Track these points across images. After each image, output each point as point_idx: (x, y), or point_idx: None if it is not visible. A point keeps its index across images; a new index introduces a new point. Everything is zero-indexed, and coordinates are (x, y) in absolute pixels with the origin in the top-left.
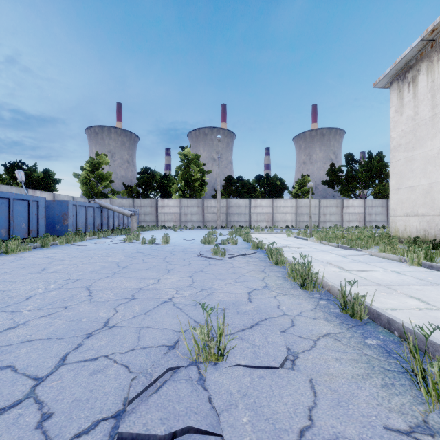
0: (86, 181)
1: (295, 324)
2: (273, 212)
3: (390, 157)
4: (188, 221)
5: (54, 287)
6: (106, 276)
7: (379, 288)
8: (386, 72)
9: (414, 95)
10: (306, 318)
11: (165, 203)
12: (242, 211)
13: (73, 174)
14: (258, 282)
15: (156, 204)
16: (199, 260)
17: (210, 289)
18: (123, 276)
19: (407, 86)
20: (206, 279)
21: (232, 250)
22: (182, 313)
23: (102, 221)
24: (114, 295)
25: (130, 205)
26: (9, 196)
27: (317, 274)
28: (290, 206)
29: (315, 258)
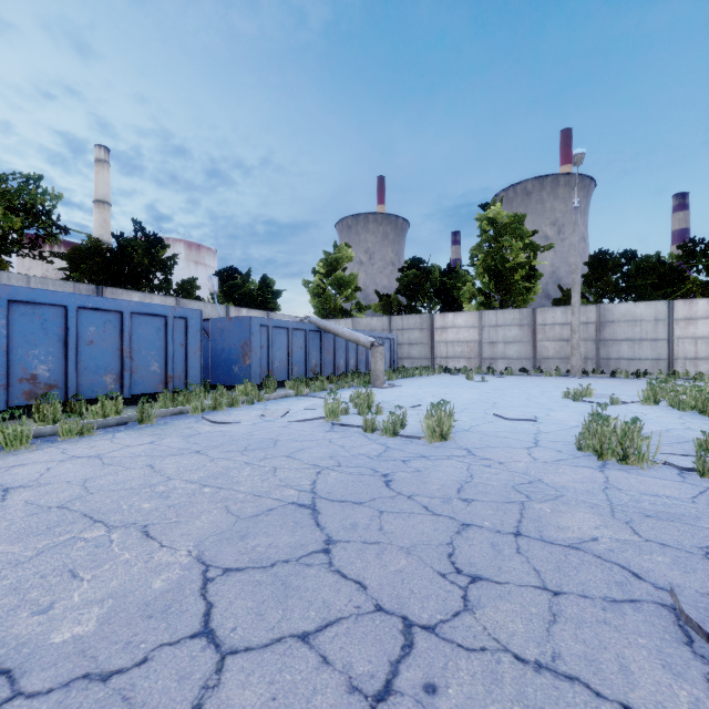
0: (319, 292)
1: None
2: None
3: None
4: (496, 356)
5: None
6: None
7: None
8: None
9: None
10: None
11: (448, 322)
12: (644, 332)
13: (302, 282)
14: None
15: (430, 324)
16: None
17: None
18: None
19: None
20: None
21: None
22: None
23: (322, 358)
24: None
25: (383, 327)
26: (121, 307)
27: None
28: None
29: None
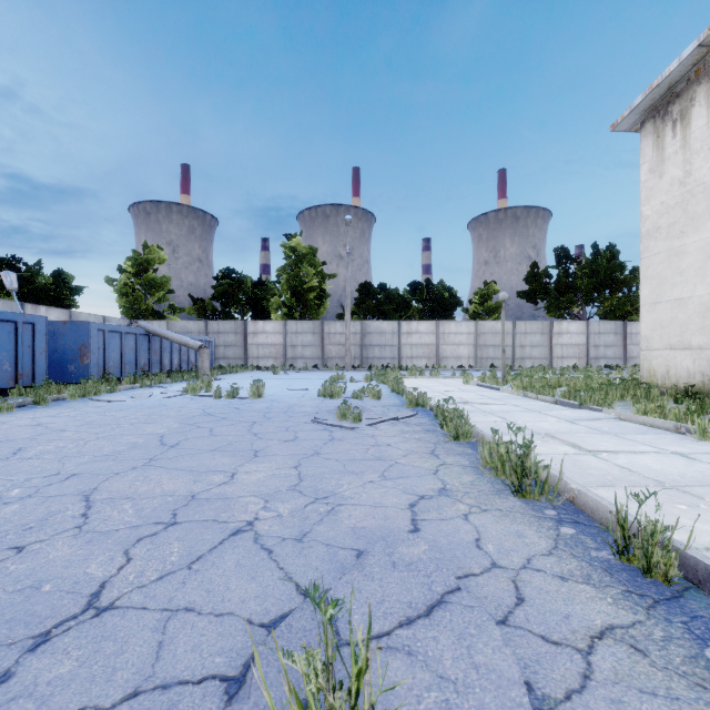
0: (128, 291)
1: (526, 598)
2: (439, 343)
3: (641, 250)
4: (297, 357)
5: (19, 495)
6: (132, 465)
7: (667, 493)
8: (635, 104)
9: (684, 143)
10: (546, 578)
11: (259, 328)
12: (387, 341)
13: (105, 279)
14: (426, 479)
15: (244, 329)
16: (314, 430)
17: (332, 496)
18: (165, 467)
19: (671, 127)
20: (326, 473)
21: (372, 410)
22: (271, 564)
23: (150, 358)
24: (135, 514)
25: (200, 330)
26: None
27: (549, 468)
28: (466, 333)
29: (523, 425)
